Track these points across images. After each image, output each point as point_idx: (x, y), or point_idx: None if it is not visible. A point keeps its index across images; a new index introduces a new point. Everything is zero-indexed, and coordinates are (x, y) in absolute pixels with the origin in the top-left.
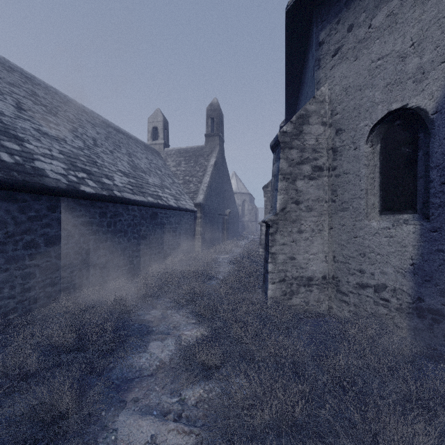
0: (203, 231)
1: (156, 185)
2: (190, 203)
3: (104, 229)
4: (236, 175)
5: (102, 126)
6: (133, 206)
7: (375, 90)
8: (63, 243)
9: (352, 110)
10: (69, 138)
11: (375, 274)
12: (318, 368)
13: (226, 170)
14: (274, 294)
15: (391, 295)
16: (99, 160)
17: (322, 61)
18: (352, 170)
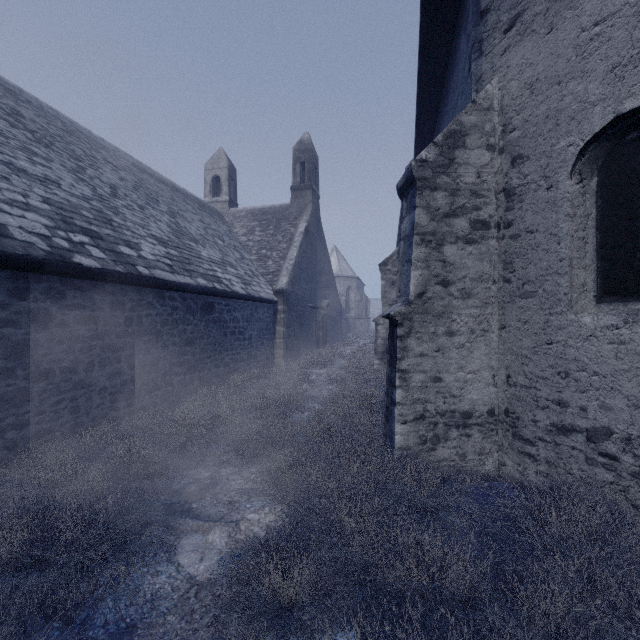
0: (287, 332)
1: (213, 261)
2: (268, 289)
3: (120, 328)
4: (337, 250)
5: (131, 171)
6: (171, 291)
7: (588, 79)
8: (41, 354)
9: (542, 120)
10: (68, 180)
11: (589, 409)
12: (510, 612)
13: (322, 240)
14: (406, 441)
15: (622, 449)
16: (116, 218)
17: (487, 42)
18: (542, 226)
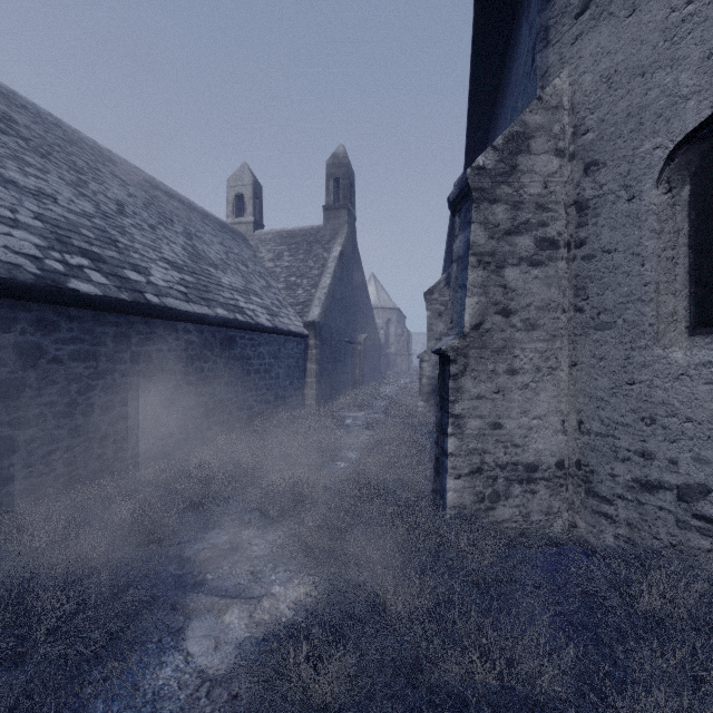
0: (319, 370)
1: (234, 289)
2: (298, 321)
3: (125, 366)
4: (375, 279)
5: (142, 187)
6: (186, 323)
7: (679, 68)
8: (29, 396)
9: (622, 119)
10: (66, 195)
11: (681, 462)
12: None
13: (359, 267)
14: (460, 499)
15: None
16: (123, 239)
17: (554, 30)
18: (622, 244)
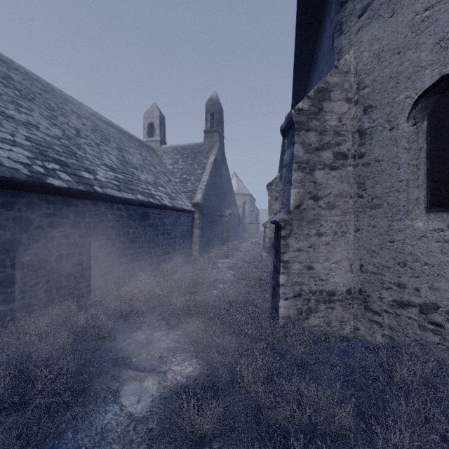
0: (201, 233)
1: (148, 183)
2: (188, 203)
3: (81, 231)
4: (236, 175)
5: (90, 119)
6: (118, 204)
7: (420, 50)
8: (23, 249)
9: (386, 80)
10: (44, 125)
11: (421, 289)
12: (368, 444)
13: (226, 168)
14: (288, 313)
15: (446, 319)
16: (79, 152)
17: (345, 24)
18: (386, 156)
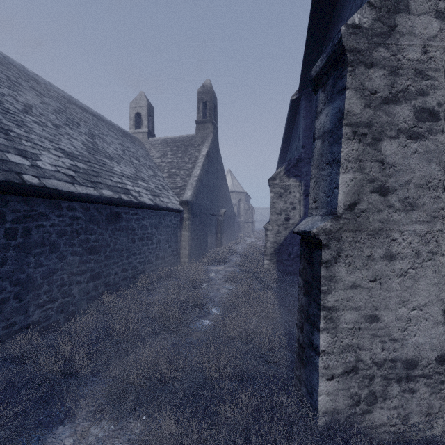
0: (191, 236)
1: (124, 176)
2: (175, 200)
3: None
4: (231, 173)
5: (59, 100)
6: (71, 202)
7: None
8: None
9: None
10: None
11: None
12: None
13: (220, 163)
14: (334, 403)
15: None
16: (18, 130)
17: None
18: None
